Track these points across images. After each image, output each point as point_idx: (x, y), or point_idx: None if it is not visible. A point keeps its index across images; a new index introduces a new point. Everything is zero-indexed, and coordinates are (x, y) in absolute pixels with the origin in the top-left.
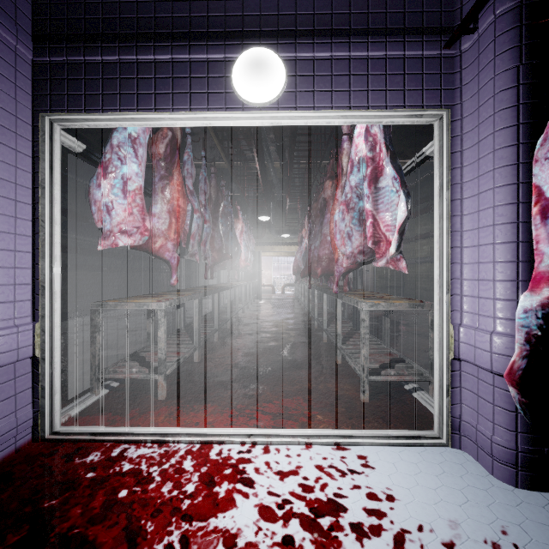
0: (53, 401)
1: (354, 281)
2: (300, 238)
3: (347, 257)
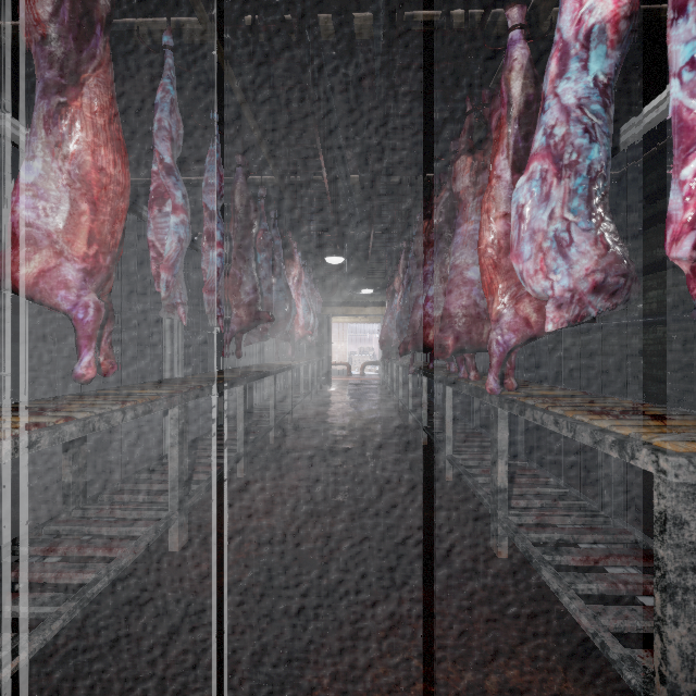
0: None
1: None
2: (390, 293)
3: (554, 305)
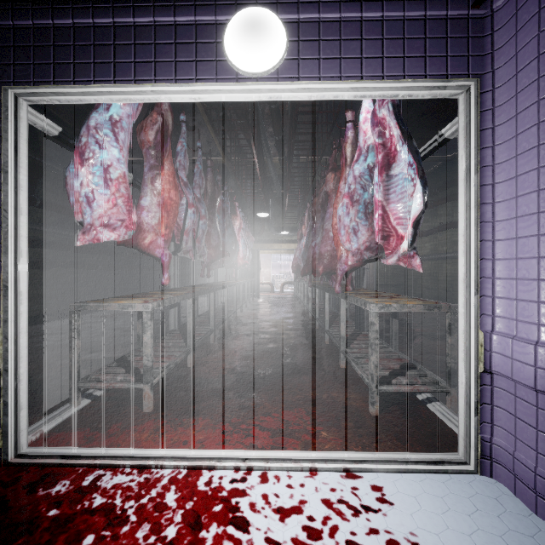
0: (18, 418)
1: (358, 280)
2: (300, 235)
3: (353, 254)
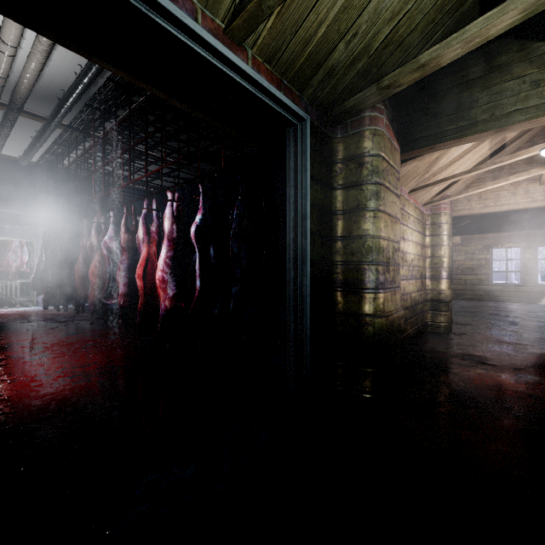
0: None
1: (26, 275)
2: None
3: (15, 267)
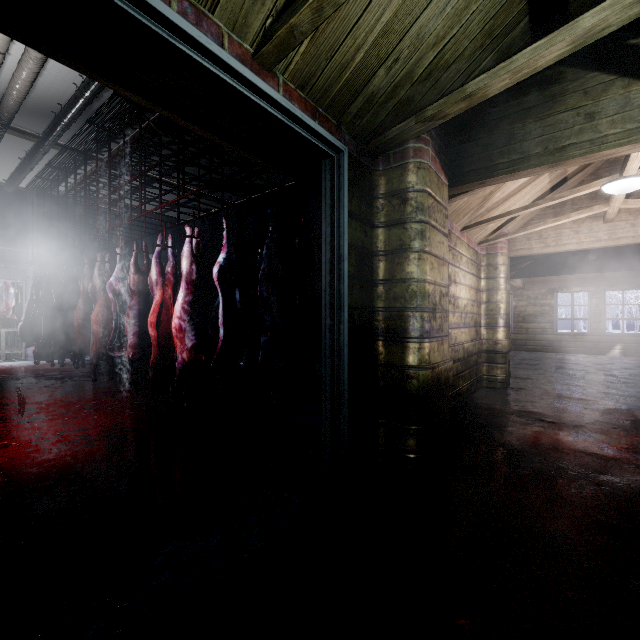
0: None
1: (12, 323)
2: None
3: None
